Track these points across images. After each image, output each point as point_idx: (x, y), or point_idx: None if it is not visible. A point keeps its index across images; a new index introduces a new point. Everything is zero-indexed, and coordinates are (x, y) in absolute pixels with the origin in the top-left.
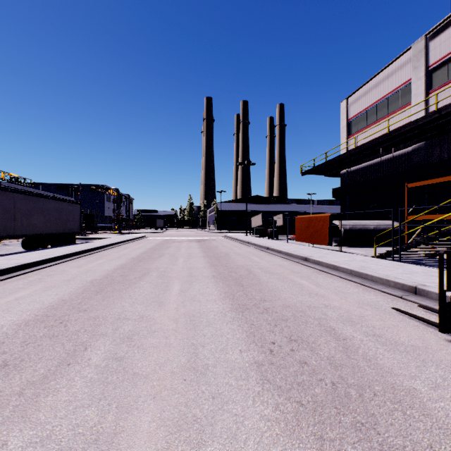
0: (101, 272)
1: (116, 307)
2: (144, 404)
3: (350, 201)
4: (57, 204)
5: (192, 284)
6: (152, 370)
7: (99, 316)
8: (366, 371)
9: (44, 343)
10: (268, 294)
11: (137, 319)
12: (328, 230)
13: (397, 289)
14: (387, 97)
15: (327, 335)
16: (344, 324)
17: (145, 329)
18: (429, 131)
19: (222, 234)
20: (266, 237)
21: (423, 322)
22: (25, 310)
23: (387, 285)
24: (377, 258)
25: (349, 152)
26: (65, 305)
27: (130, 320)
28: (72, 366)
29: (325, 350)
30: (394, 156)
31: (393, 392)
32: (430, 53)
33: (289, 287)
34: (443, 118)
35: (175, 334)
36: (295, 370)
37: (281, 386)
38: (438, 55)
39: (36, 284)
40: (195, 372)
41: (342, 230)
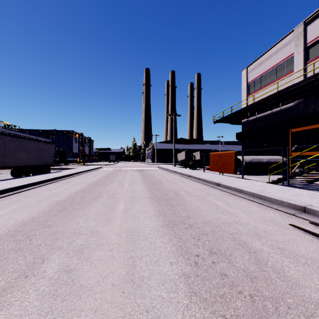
0: (66, 194)
1: (73, 223)
2: (85, 318)
3: (249, 142)
4: (36, 143)
5: (133, 204)
6: (96, 282)
7: (59, 231)
8: (277, 283)
9: (9, 256)
10: (192, 212)
11: (88, 234)
12: (234, 163)
13: (290, 208)
14: (276, 67)
15: (240, 248)
16: (253, 238)
17: (94, 243)
18: (307, 91)
19: (156, 165)
20: (188, 168)
21: (315, 236)
22: (1, 226)
23: (282, 205)
24: (271, 184)
25: (248, 106)
26: (34, 222)
27: (83, 235)
28: (28, 279)
29: (240, 262)
30: (281, 109)
31: (304, 305)
32: (307, 34)
33: (207, 206)
34: (318, 81)
35: (118, 247)
36: (217, 282)
37: (206, 299)
38: (313, 35)
39: (15, 204)
40: (132, 284)
41: (244, 162)
